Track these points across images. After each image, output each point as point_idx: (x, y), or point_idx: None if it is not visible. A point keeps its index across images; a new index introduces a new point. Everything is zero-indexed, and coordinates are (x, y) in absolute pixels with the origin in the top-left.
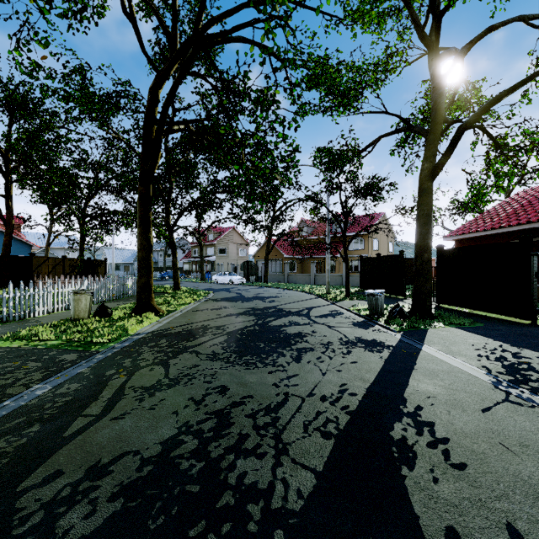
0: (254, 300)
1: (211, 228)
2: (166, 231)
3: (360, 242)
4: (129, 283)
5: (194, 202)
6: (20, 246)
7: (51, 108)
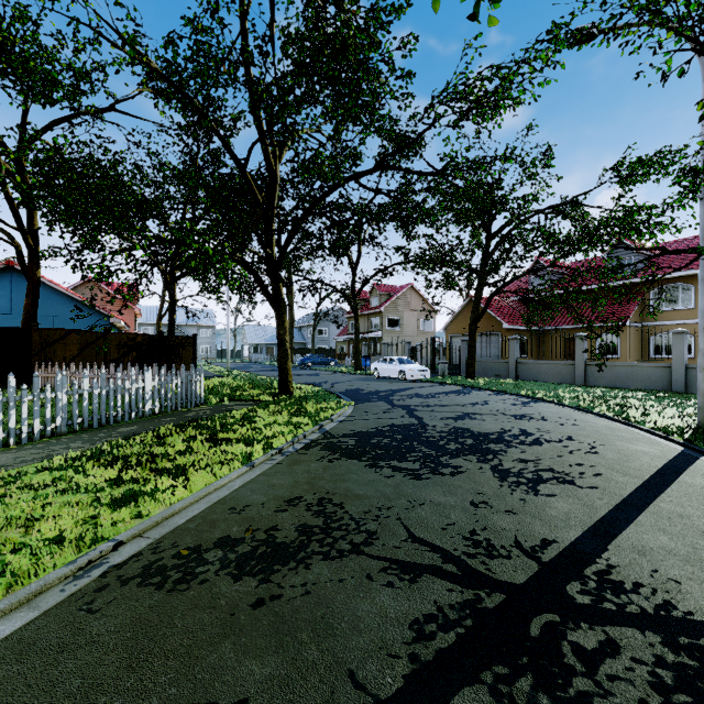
0: (459, 456)
1: (376, 288)
2: (300, 290)
3: (681, 294)
4: (145, 384)
5: (313, 204)
6: (96, 318)
7: (55, 47)
